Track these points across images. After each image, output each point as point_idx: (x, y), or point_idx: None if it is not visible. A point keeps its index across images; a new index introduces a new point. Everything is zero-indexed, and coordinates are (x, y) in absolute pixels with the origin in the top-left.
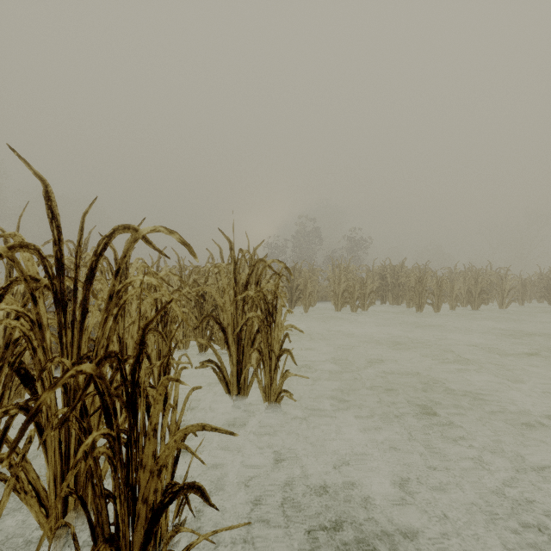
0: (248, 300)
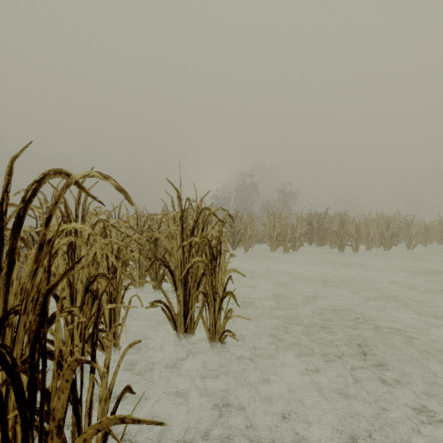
0: (193, 246)
